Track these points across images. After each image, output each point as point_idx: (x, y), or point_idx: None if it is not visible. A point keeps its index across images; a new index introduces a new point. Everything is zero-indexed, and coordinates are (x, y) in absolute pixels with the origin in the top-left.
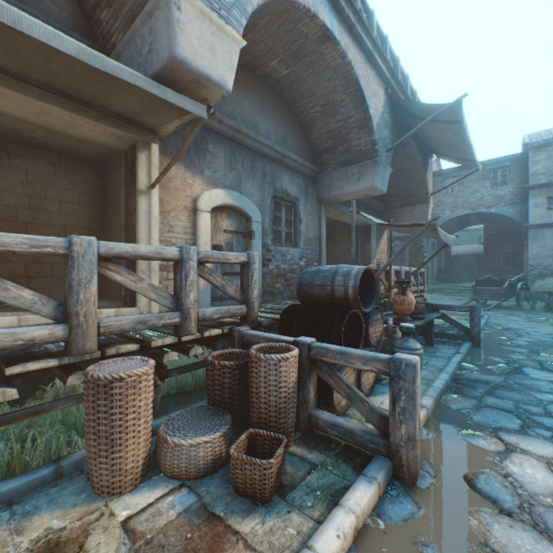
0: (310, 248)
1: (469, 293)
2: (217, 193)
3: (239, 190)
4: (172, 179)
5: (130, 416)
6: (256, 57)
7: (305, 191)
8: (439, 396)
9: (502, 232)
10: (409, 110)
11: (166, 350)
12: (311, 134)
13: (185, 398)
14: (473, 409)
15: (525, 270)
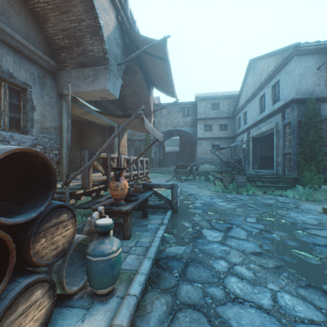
0: (49, 137)
1: (173, 172)
2: None
3: None
4: None
5: None
6: None
7: (41, 81)
8: (134, 309)
9: (187, 141)
10: (135, 41)
11: None
12: (47, 27)
13: None
14: (168, 325)
15: (196, 160)
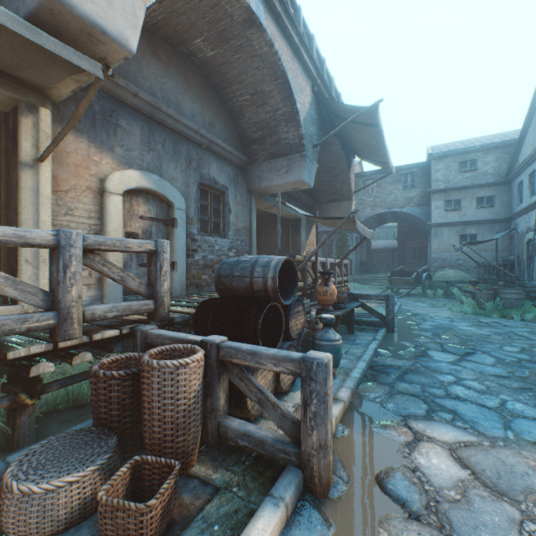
0: (240, 239)
1: (386, 282)
2: (131, 175)
3: (160, 173)
4: (71, 153)
5: None
6: (178, 31)
7: (235, 180)
8: (356, 386)
9: (411, 230)
10: (333, 110)
11: (37, 360)
12: (241, 123)
13: (75, 414)
14: (387, 397)
15: (429, 262)
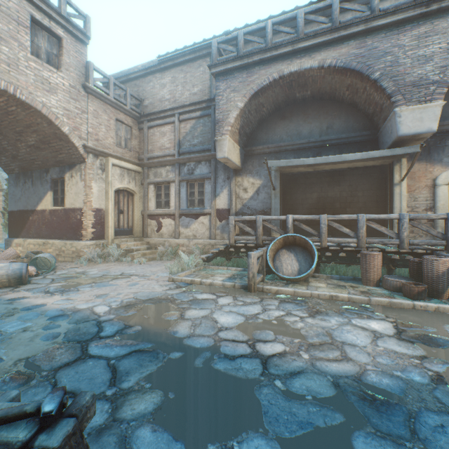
0: None
1: None
2: None
3: None
4: (415, 172)
5: (371, 265)
6: None
7: None
8: None
9: None
10: None
11: (393, 254)
12: None
13: None
14: None
15: None
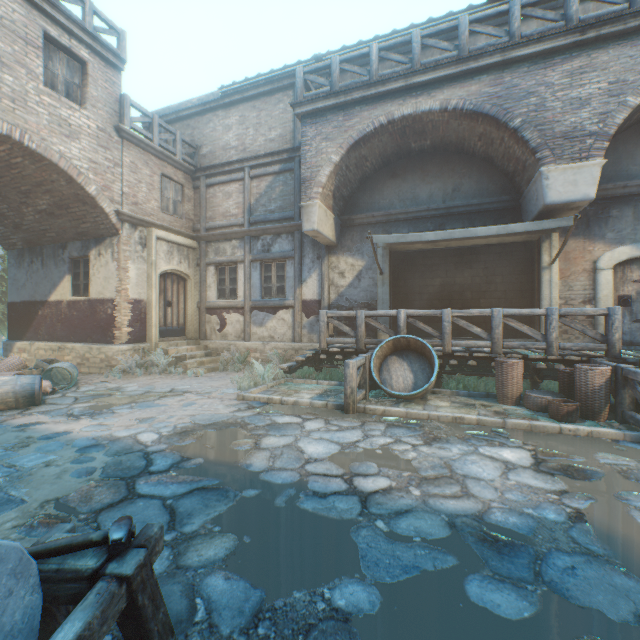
0: None
1: None
2: (620, 251)
3: None
4: (570, 252)
5: (508, 377)
6: None
7: None
8: None
9: None
10: None
11: (538, 362)
12: None
13: None
14: None
15: None
